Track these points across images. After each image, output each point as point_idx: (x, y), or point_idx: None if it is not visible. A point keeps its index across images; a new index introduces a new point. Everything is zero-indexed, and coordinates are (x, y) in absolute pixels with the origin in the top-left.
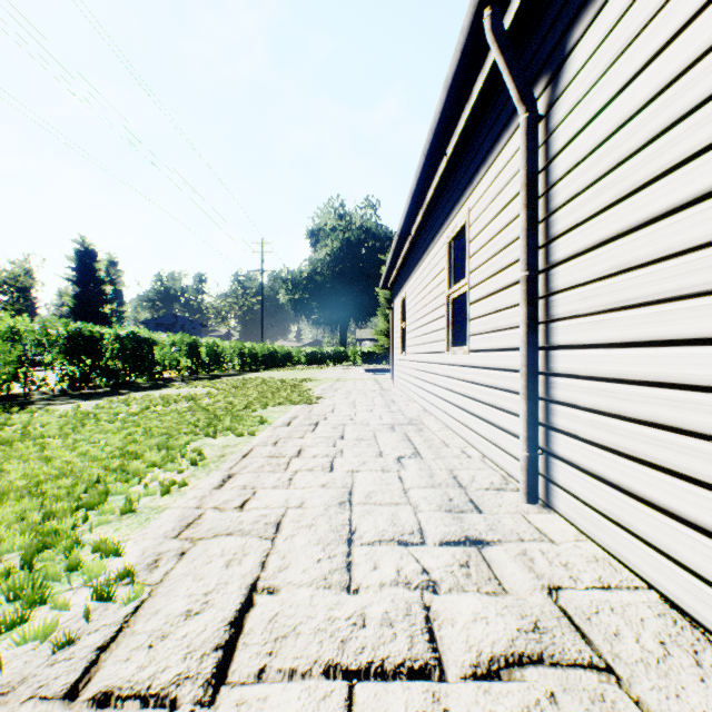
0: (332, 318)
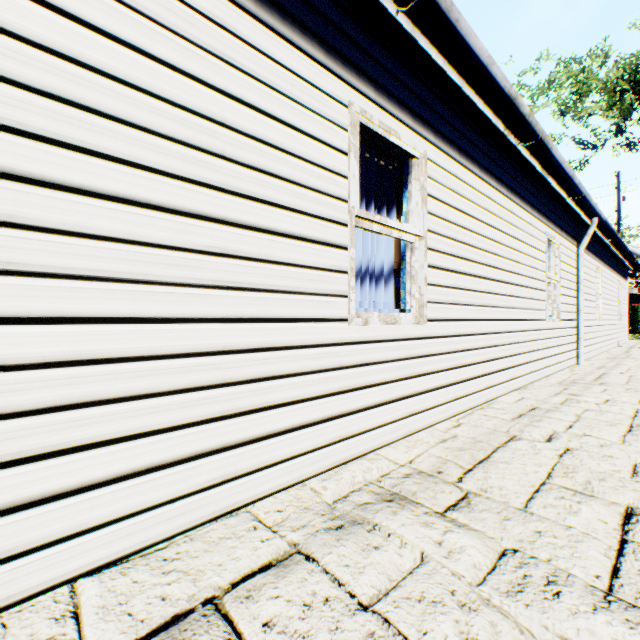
0: None
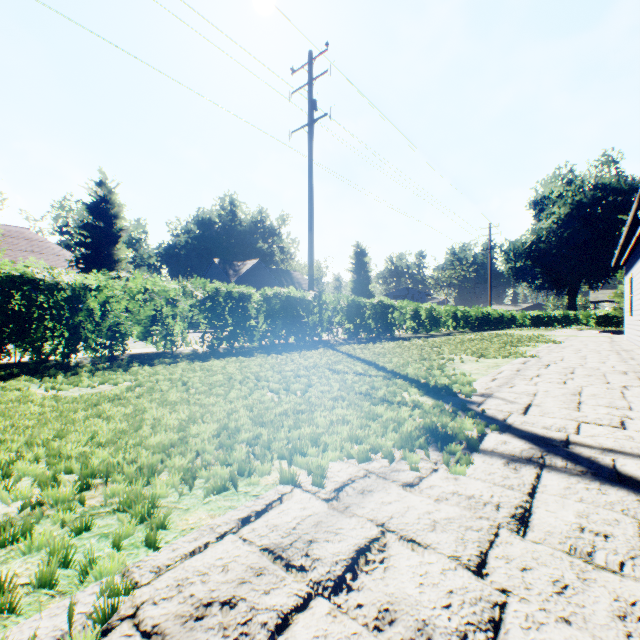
0: (557, 282)
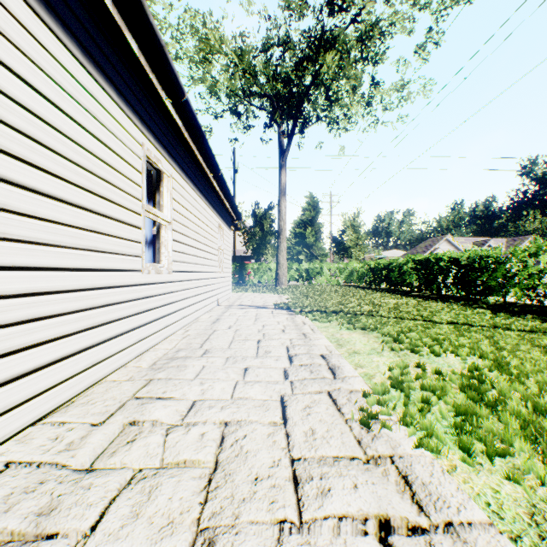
0: None
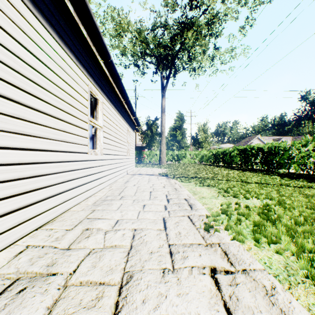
0: None
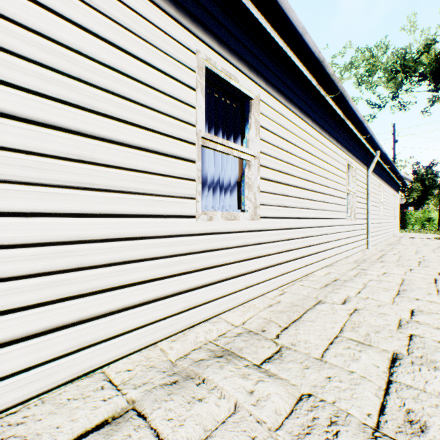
0: None
